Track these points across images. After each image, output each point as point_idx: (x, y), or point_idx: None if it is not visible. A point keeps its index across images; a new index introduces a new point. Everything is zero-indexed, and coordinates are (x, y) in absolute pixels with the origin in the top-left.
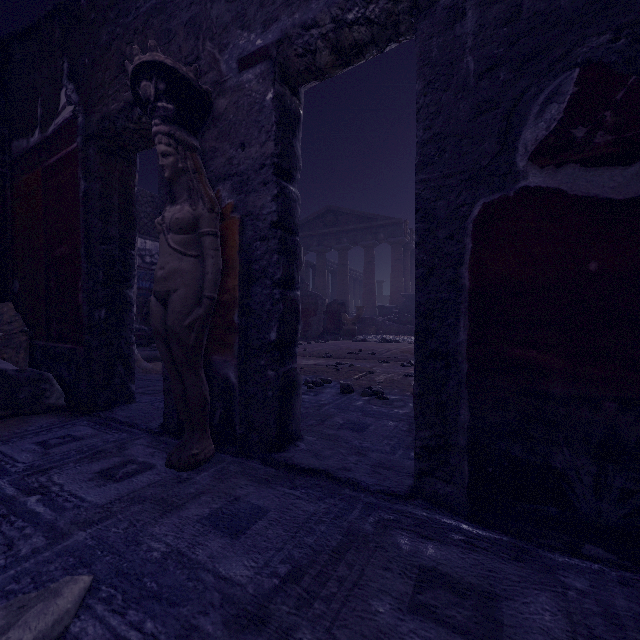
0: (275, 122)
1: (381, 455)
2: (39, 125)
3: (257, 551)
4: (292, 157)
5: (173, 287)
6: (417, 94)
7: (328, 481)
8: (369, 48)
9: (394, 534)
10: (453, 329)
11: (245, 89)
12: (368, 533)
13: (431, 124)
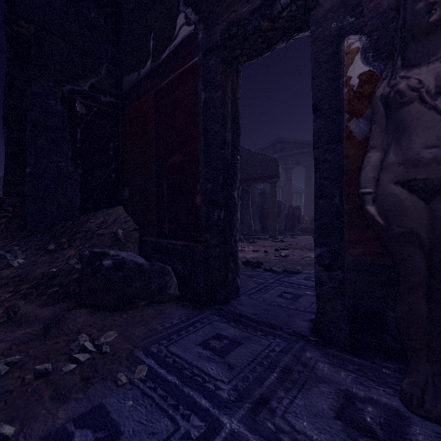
0: None
1: None
2: (151, 57)
3: None
4: None
5: None
6: None
7: None
8: None
9: None
10: None
11: None
12: None
13: None
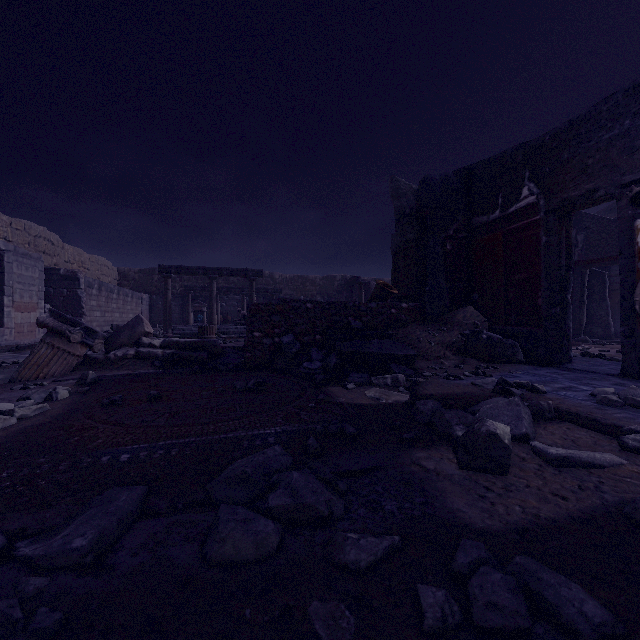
0: None
1: None
2: (499, 208)
3: None
4: None
5: None
6: None
7: None
8: None
9: None
10: None
11: None
12: None
13: None
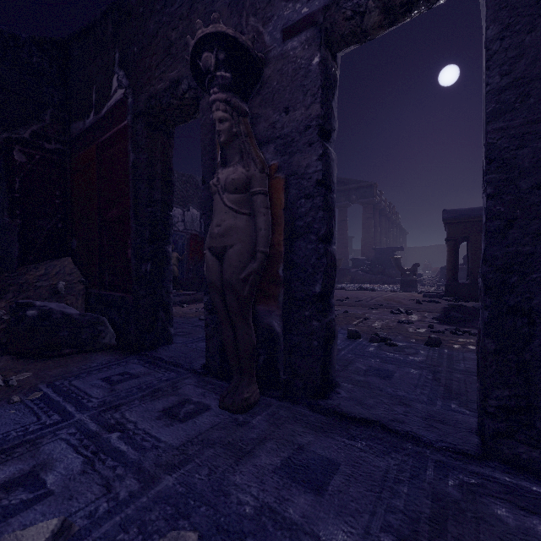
0: (320, 85)
1: (421, 405)
2: (94, 109)
3: (347, 513)
4: (331, 119)
5: (229, 243)
6: (488, 41)
7: (384, 433)
8: (418, 5)
9: (485, 502)
10: (537, 284)
11: (289, 57)
12: (455, 498)
13: (509, 69)
